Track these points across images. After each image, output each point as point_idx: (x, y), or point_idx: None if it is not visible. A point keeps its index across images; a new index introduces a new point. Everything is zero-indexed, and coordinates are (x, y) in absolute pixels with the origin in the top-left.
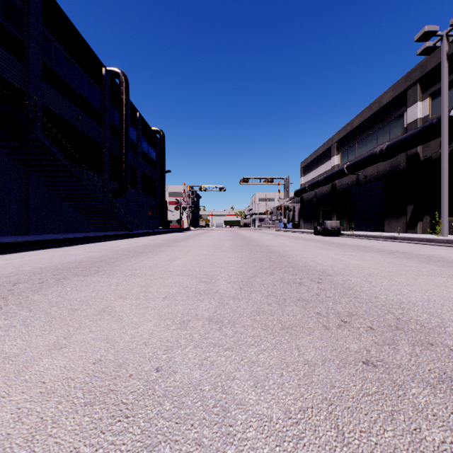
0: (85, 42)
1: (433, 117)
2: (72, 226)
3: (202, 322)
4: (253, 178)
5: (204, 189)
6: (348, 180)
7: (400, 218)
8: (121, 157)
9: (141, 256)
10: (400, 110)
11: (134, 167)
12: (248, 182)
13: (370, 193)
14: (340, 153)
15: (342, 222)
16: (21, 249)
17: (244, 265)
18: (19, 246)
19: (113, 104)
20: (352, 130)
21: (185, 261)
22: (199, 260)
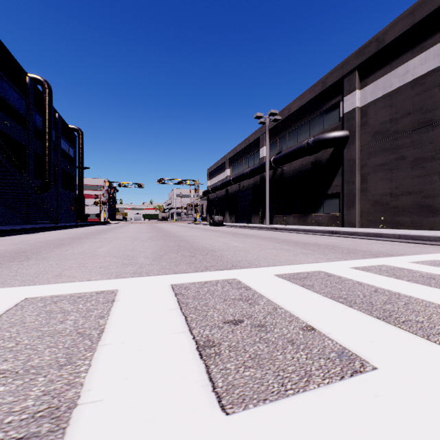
0: (12, 57)
1: (270, 157)
2: (1, 220)
3: (138, 241)
4: (169, 179)
5: (123, 185)
6: (235, 188)
7: (258, 215)
8: (44, 157)
9: (98, 235)
10: (258, 148)
11: (53, 164)
12: (164, 183)
13: (246, 198)
14: (231, 167)
15: (232, 217)
16: (8, 234)
17: (152, 236)
18: (2, 233)
19: (35, 108)
20: (236, 153)
21: (124, 236)
22: (131, 235)
